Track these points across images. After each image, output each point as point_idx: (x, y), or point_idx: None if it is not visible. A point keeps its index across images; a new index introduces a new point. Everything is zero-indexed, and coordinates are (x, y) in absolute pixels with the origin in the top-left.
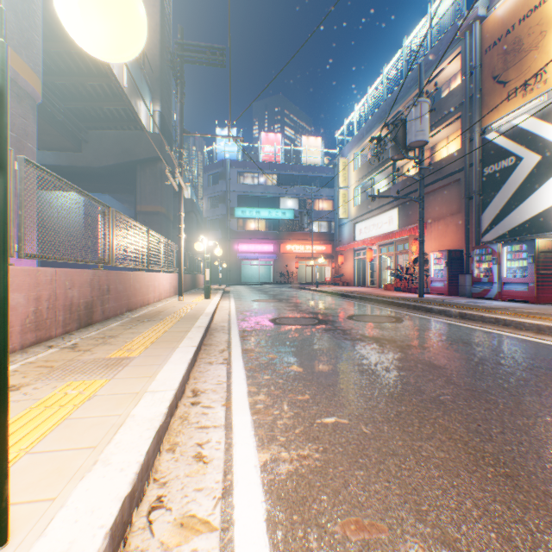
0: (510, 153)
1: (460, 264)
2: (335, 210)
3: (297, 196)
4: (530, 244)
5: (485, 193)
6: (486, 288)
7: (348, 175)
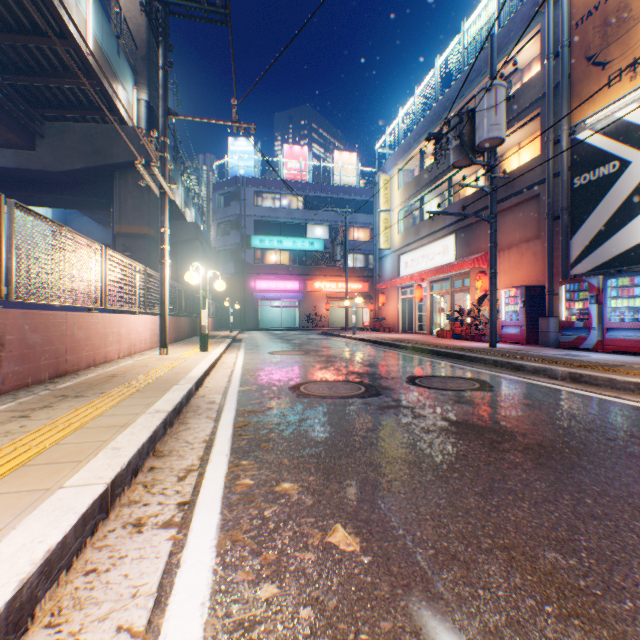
0: (612, 157)
1: (540, 304)
2: (375, 239)
3: (327, 222)
4: None
5: (575, 211)
6: (581, 335)
7: (391, 196)
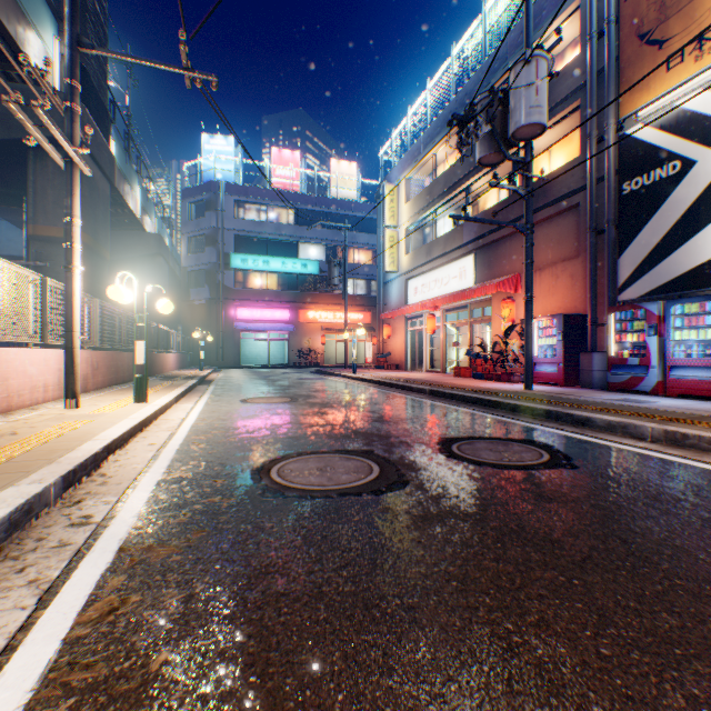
0: (672, 156)
1: (580, 336)
2: (379, 261)
3: (323, 241)
4: None
5: (625, 223)
6: (637, 375)
7: (398, 209)
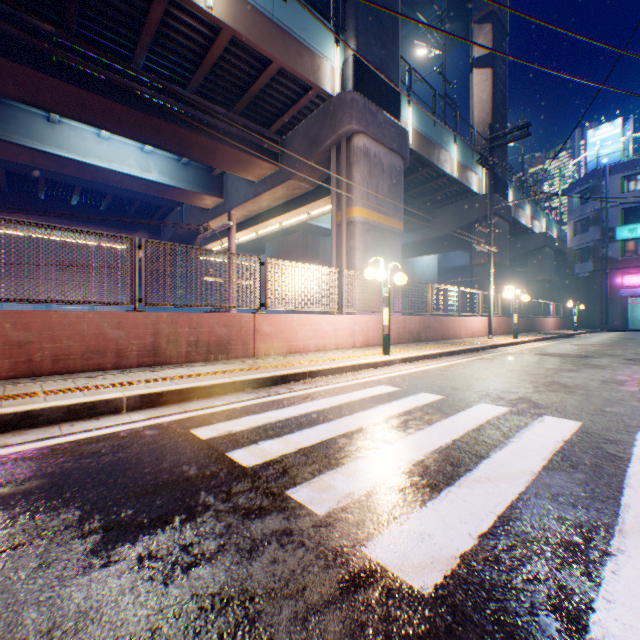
0: None
1: None
2: None
3: None
4: None
5: None
6: None
7: None
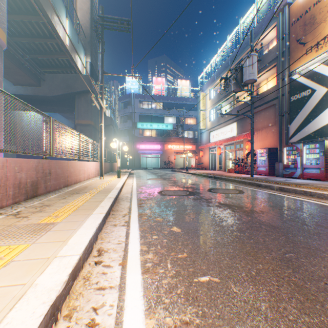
0: (307, 87)
1: (275, 156)
2: (198, 124)
3: (174, 115)
4: (322, 144)
5: (291, 112)
6: (293, 171)
7: (206, 102)
